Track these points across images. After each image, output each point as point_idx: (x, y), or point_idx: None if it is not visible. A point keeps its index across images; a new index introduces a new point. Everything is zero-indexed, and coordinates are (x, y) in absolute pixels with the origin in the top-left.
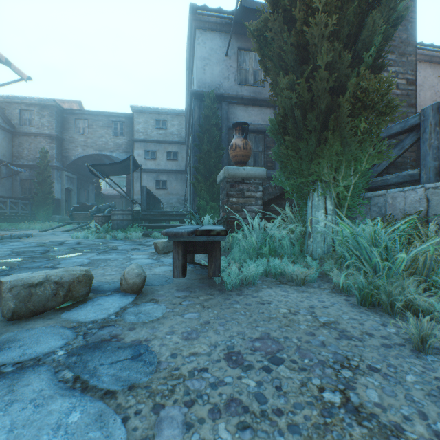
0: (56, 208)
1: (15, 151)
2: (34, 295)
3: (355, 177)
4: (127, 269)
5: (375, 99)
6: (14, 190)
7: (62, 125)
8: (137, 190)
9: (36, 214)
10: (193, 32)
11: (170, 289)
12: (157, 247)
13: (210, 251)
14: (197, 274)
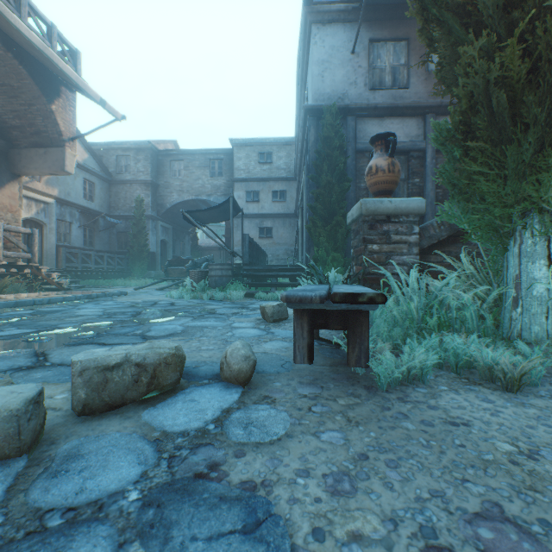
0: (151, 263)
1: (112, 201)
2: (110, 382)
3: None
4: (230, 349)
5: None
6: (111, 244)
7: (157, 169)
8: (237, 240)
9: (132, 270)
10: (307, 30)
11: (290, 379)
12: (265, 312)
13: (351, 327)
14: (325, 357)
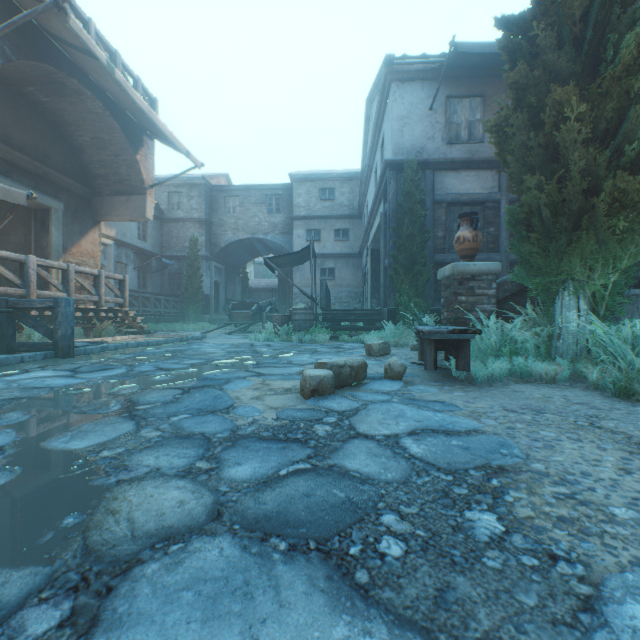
0: (205, 306)
1: (164, 241)
2: (341, 374)
3: (614, 275)
4: (391, 361)
5: (636, 199)
6: (162, 286)
7: (211, 206)
8: (297, 282)
9: (186, 314)
10: (387, 86)
11: (421, 380)
12: (371, 349)
13: (459, 349)
14: (435, 373)
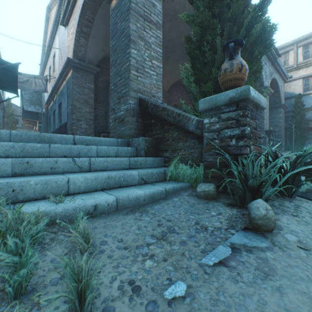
0: None
1: None
2: None
3: None
4: None
5: None
6: None
7: None
8: None
9: None
10: None
11: None
12: None
13: None
14: None
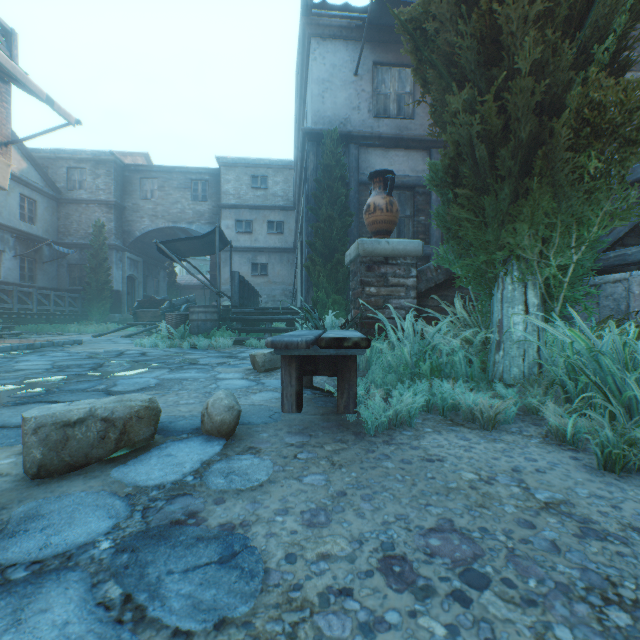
0: (114, 304)
1: (61, 225)
2: (71, 440)
3: (579, 250)
4: (212, 399)
5: (619, 118)
6: (59, 279)
7: (123, 187)
8: (226, 278)
9: (89, 313)
10: (306, 43)
11: (278, 430)
12: (256, 361)
13: (340, 372)
14: (318, 406)
